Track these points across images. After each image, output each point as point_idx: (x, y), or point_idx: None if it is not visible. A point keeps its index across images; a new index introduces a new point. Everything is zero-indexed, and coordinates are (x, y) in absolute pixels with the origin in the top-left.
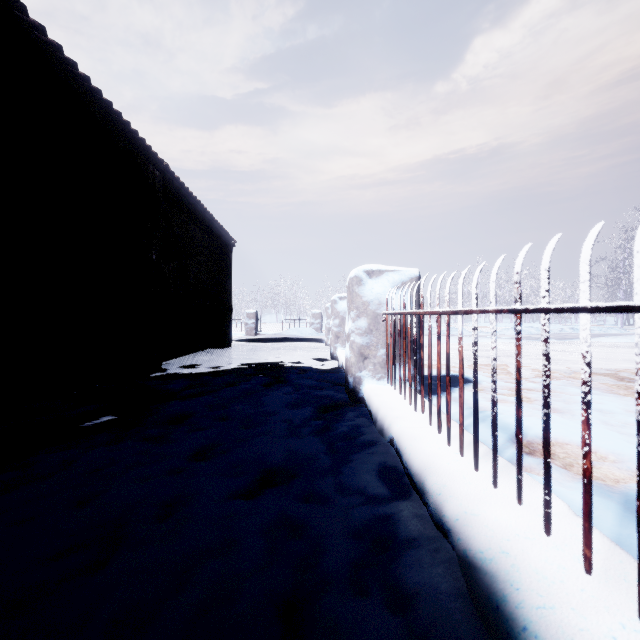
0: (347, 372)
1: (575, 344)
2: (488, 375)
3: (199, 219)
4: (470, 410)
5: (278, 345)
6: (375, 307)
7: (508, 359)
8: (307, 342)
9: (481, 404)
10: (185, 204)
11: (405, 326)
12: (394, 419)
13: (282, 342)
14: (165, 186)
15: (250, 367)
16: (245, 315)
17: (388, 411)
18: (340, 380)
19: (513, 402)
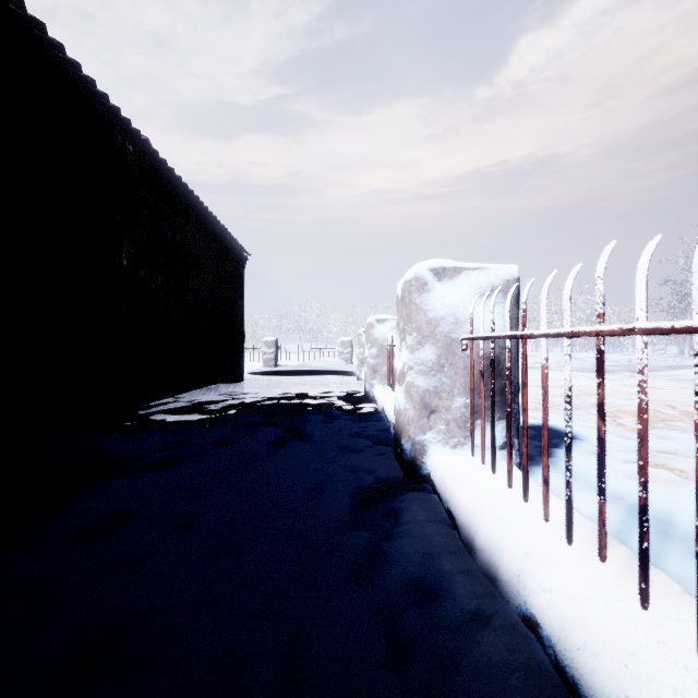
0: (400, 432)
1: (656, 378)
2: (588, 426)
3: (199, 221)
4: (621, 507)
5: (300, 379)
6: (448, 328)
7: (593, 399)
8: (335, 375)
9: (622, 487)
10: (177, 199)
11: (526, 361)
12: (524, 562)
13: (305, 375)
14: (146, 170)
15: (259, 412)
16: (263, 343)
17: (500, 532)
18: (383, 435)
19: (668, 481)
